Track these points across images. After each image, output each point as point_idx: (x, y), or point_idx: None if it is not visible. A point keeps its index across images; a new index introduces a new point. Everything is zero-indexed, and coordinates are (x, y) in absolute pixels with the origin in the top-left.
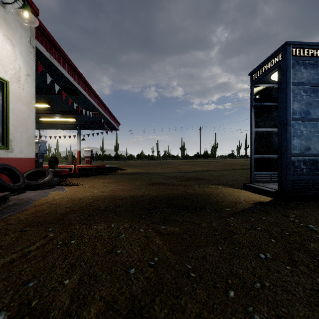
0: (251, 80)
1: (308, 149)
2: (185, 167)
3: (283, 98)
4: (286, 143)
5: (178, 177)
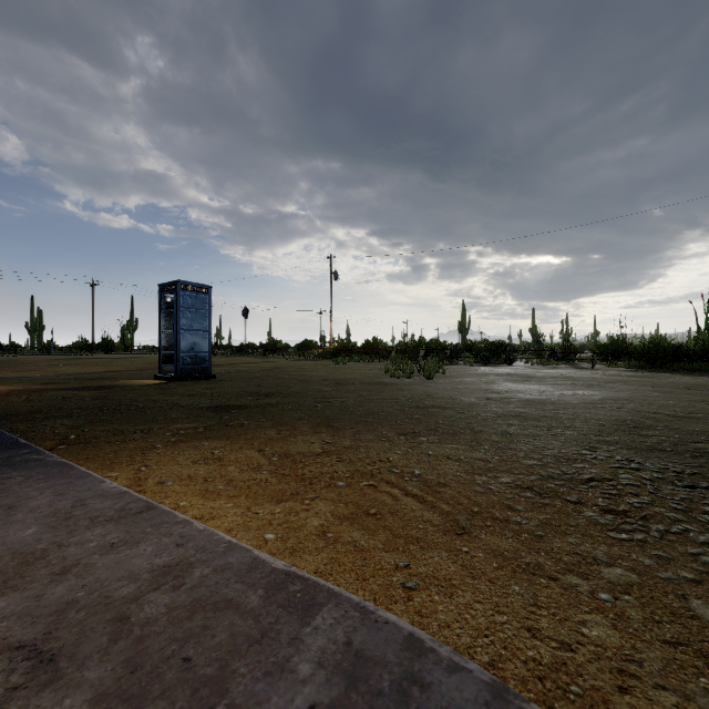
0: (160, 291)
1: (192, 349)
2: (68, 368)
3: (177, 316)
4: (178, 345)
5: (73, 379)
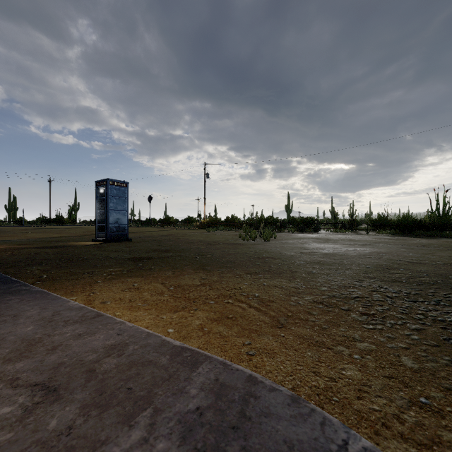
0: (96, 185)
1: (116, 222)
2: (35, 235)
3: (107, 201)
4: (107, 219)
5: (39, 241)
